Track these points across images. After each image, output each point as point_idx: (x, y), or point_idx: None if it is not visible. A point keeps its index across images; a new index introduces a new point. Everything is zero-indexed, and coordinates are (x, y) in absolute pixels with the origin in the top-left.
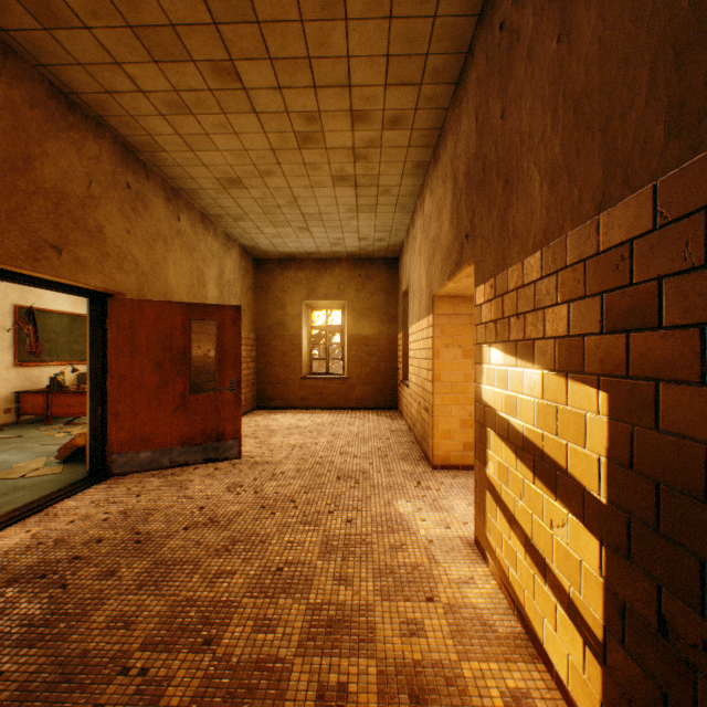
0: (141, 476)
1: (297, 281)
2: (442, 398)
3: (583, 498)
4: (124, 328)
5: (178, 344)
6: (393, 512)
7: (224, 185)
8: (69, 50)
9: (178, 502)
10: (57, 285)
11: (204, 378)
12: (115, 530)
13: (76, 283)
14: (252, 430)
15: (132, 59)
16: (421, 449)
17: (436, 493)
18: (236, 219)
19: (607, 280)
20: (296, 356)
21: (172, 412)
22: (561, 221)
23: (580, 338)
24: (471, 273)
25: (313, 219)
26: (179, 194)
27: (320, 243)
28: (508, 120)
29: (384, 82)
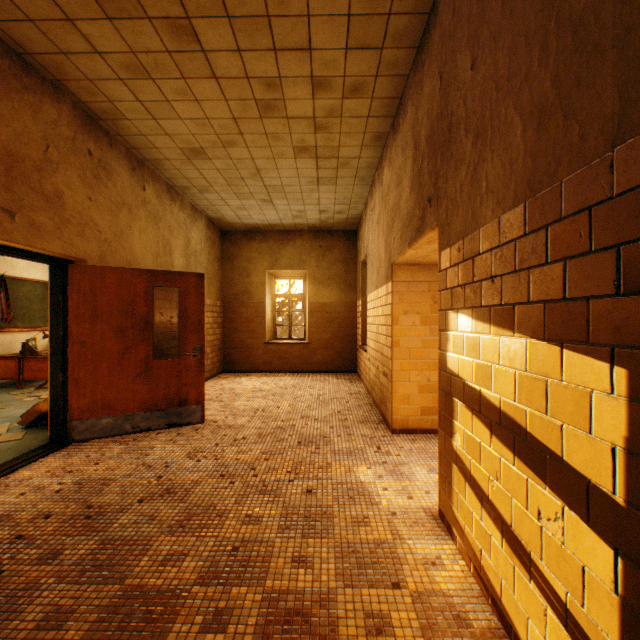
0: (103, 442)
1: (261, 251)
2: (401, 363)
3: (588, 493)
4: (85, 295)
5: (140, 310)
6: (354, 480)
7: (188, 155)
8: (16, 3)
9: (136, 470)
10: (12, 250)
11: (171, 343)
12: (66, 504)
13: (32, 248)
14: (217, 393)
15: (84, 14)
16: (379, 412)
17: (397, 458)
18: (202, 190)
19: (626, 228)
20: (260, 322)
21: (135, 378)
22: (554, 166)
23: (582, 302)
24: (432, 239)
25: (275, 191)
26: (144, 165)
27: (283, 215)
28: (480, 69)
29: (345, 45)
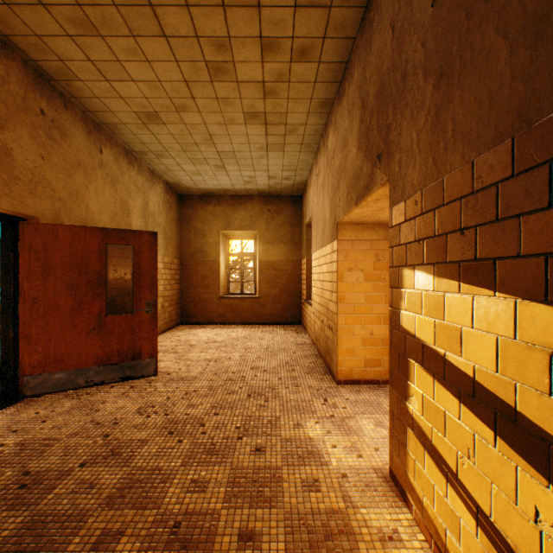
0: (55, 397)
1: (216, 214)
2: (345, 318)
3: None
4: (36, 252)
5: (94, 267)
6: (303, 436)
7: (143, 119)
8: None
9: (83, 428)
10: None
11: (128, 299)
12: (2, 470)
13: None
14: (173, 345)
15: None
16: (324, 362)
17: (343, 411)
18: (159, 156)
19: None
20: (215, 278)
21: (88, 333)
22: None
23: None
24: (380, 196)
25: (227, 157)
26: (101, 129)
27: (235, 181)
28: (445, 1)
29: (294, 2)
